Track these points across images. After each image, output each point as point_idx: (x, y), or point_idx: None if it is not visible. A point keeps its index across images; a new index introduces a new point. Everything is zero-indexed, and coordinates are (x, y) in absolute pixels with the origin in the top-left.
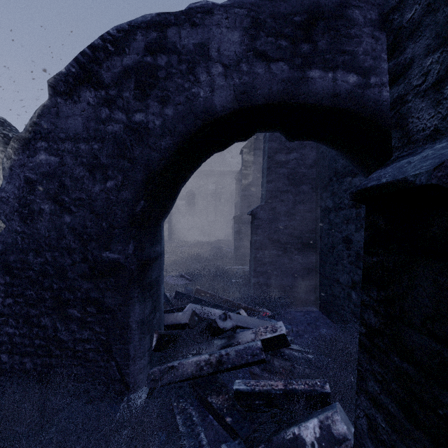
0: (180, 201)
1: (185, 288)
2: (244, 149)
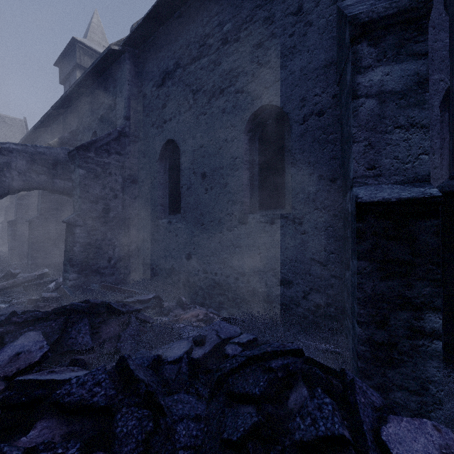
0: None
1: None
2: None
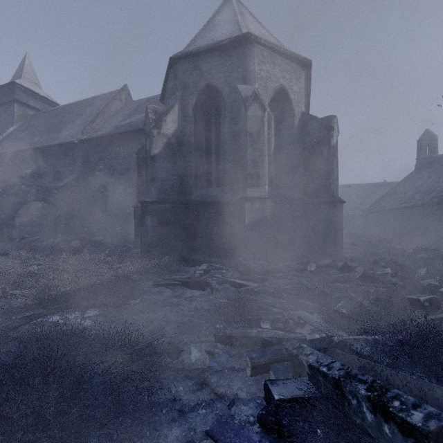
0: None
1: None
2: None
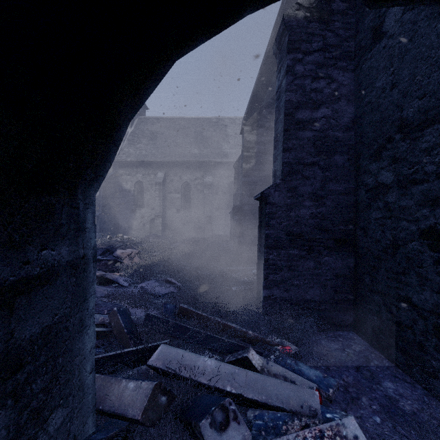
0: (175, 194)
1: (164, 305)
2: (245, 127)
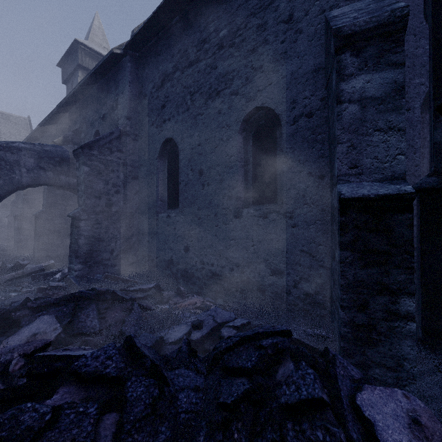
0: None
1: None
2: None
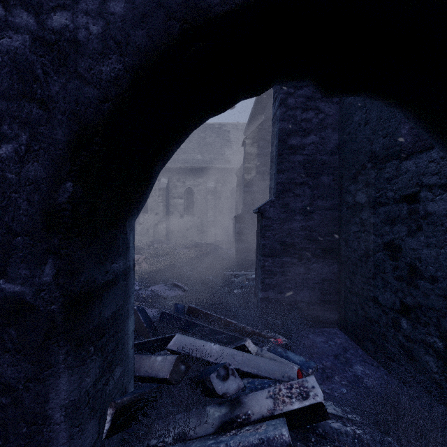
0: (179, 199)
1: (175, 305)
2: (247, 140)
